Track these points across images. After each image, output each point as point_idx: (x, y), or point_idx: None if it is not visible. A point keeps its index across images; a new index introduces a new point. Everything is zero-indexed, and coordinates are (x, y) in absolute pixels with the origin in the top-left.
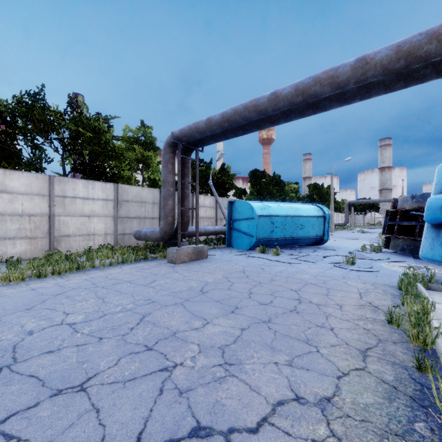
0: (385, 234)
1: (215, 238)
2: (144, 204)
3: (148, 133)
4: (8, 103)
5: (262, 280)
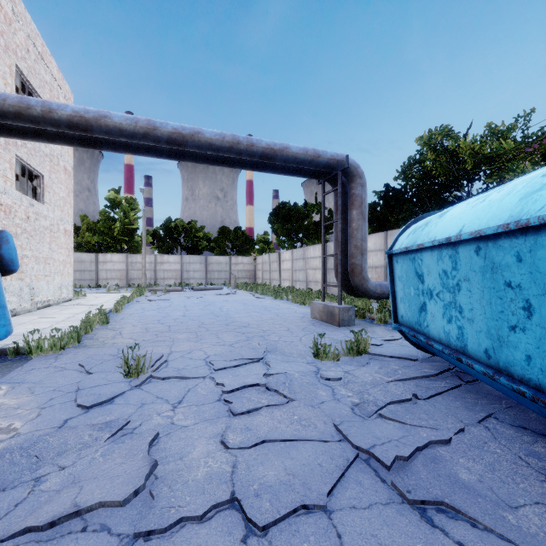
0: None
1: None
2: None
3: None
4: (412, 172)
5: (208, 325)
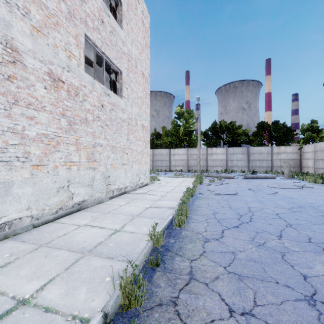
0: None
1: None
2: None
3: None
4: None
5: None
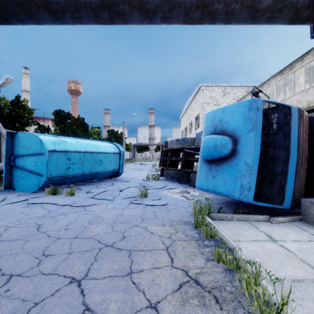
0: (161, 166)
1: None
2: None
3: None
4: None
5: (22, 263)
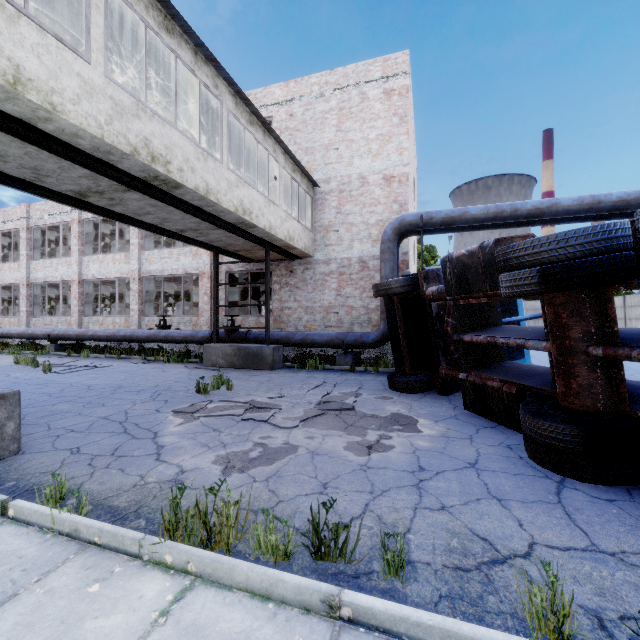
0: None
1: None
2: None
3: None
4: None
5: (631, 376)
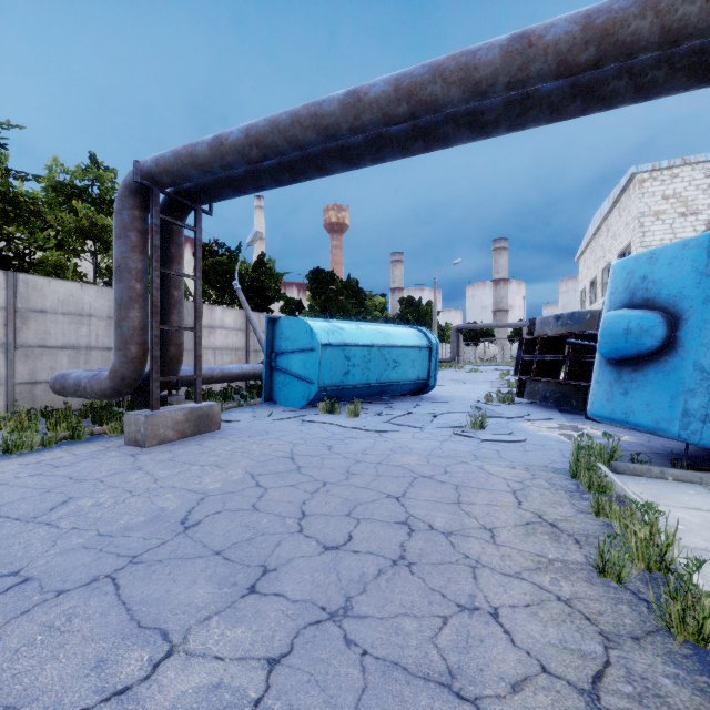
0: (519, 375)
1: (244, 386)
2: (87, 320)
3: (106, 181)
4: None
5: (330, 475)
